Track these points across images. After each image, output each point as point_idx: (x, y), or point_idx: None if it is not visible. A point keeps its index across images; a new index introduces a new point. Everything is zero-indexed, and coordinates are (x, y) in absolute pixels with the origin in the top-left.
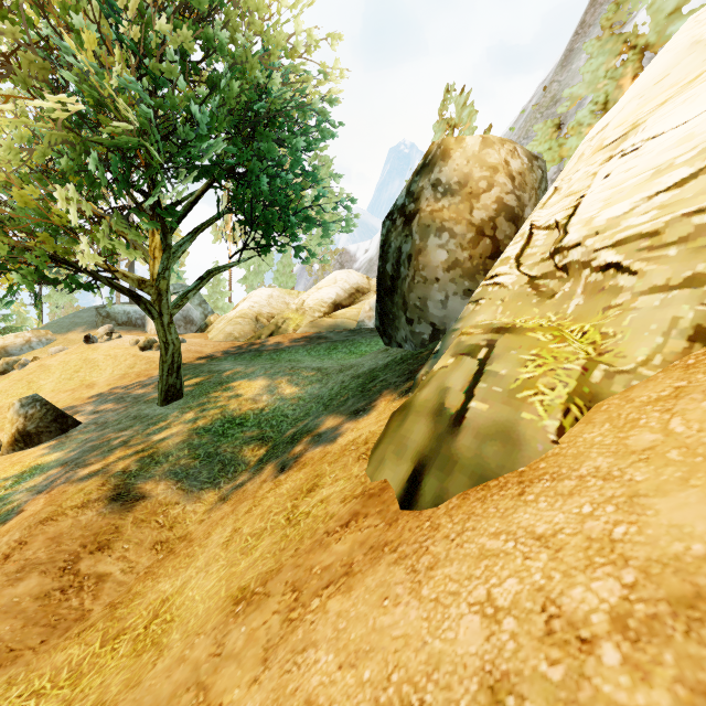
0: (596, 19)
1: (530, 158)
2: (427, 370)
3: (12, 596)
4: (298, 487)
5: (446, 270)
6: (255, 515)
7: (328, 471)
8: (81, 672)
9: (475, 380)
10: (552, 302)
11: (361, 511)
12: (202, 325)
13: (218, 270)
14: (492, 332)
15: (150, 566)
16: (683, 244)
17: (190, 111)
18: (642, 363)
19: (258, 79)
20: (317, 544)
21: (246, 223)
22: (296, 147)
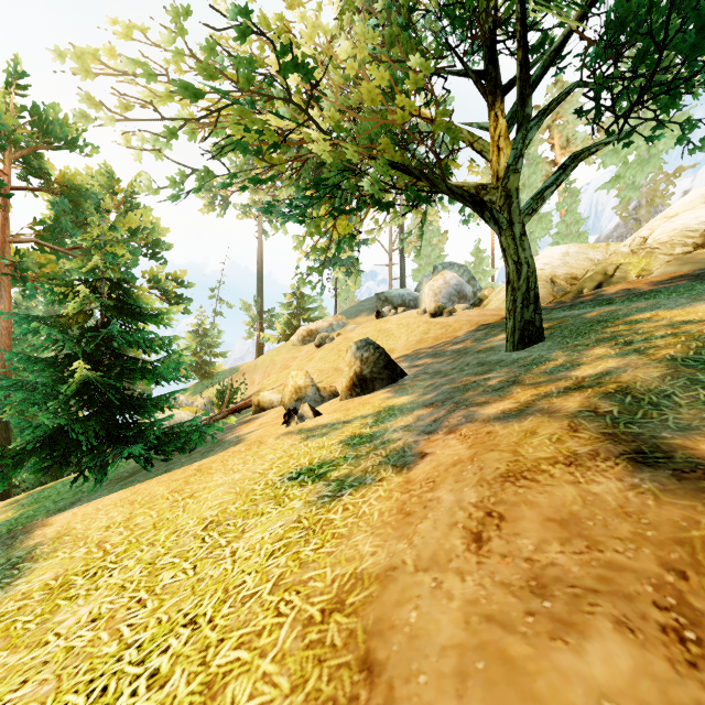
0: None
1: None
2: None
3: (590, 686)
4: None
5: None
6: None
7: None
8: None
9: None
10: None
11: None
12: (475, 301)
13: (588, 151)
14: None
15: None
16: None
17: None
18: None
19: None
20: None
21: (640, 60)
22: None
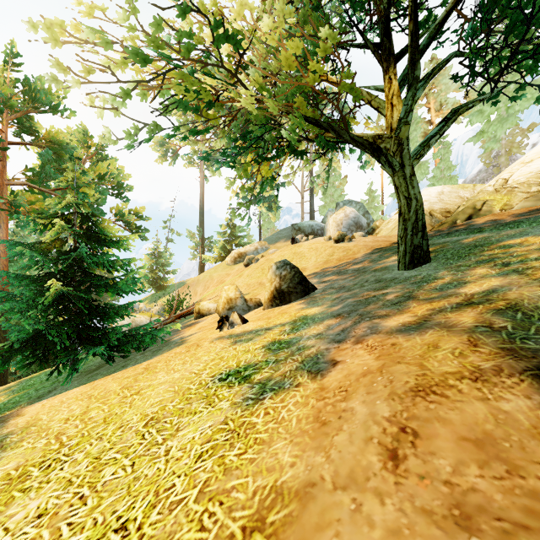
0: None
1: None
2: None
3: None
4: None
5: None
6: None
7: None
8: None
9: None
10: None
11: None
12: (369, 230)
13: (466, 106)
14: None
15: None
16: None
17: None
18: None
19: None
20: None
21: (510, 30)
22: None
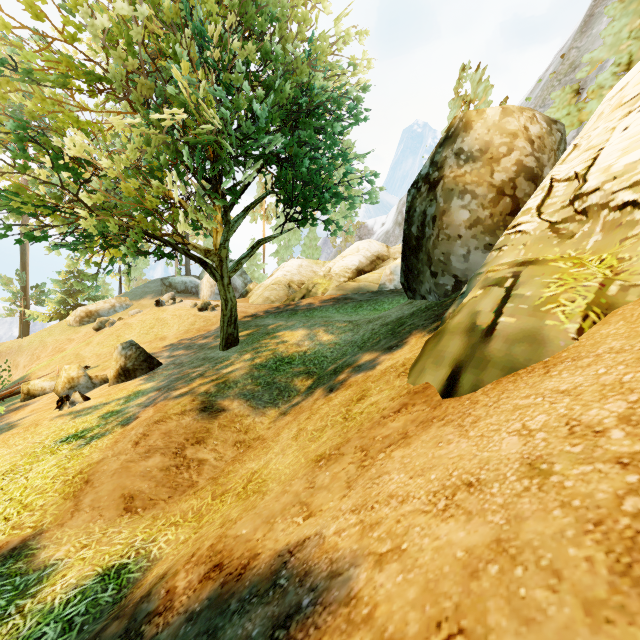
0: None
1: (548, 122)
2: (454, 308)
3: (146, 466)
4: (348, 398)
5: (468, 228)
6: (315, 419)
7: (373, 386)
8: (201, 514)
9: (503, 302)
10: (571, 242)
11: (409, 402)
12: (243, 292)
13: (265, 240)
14: (517, 266)
15: (235, 456)
16: None
17: (249, 111)
18: None
19: (303, 79)
20: (376, 424)
21: (287, 200)
22: (332, 132)
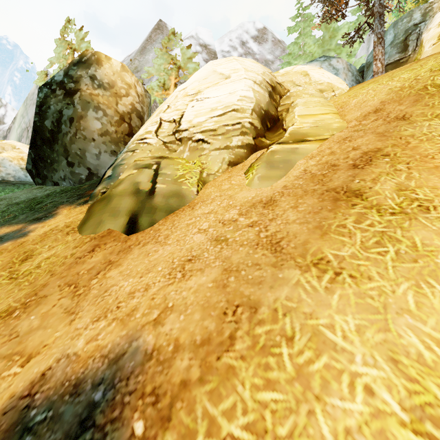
0: (157, 39)
1: (145, 90)
2: (104, 186)
3: None
4: (4, 263)
5: (100, 135)
6: None
7: (38, 246)
8: None
9: (155, 177)
10: (176, 154)
11: (100, 243)
12: None
13: None
14: (157, 158)
15: None
16: (223, 135)
17: None
18: (217, 171)
19: None
20: (73, 264)
21: None
22: None
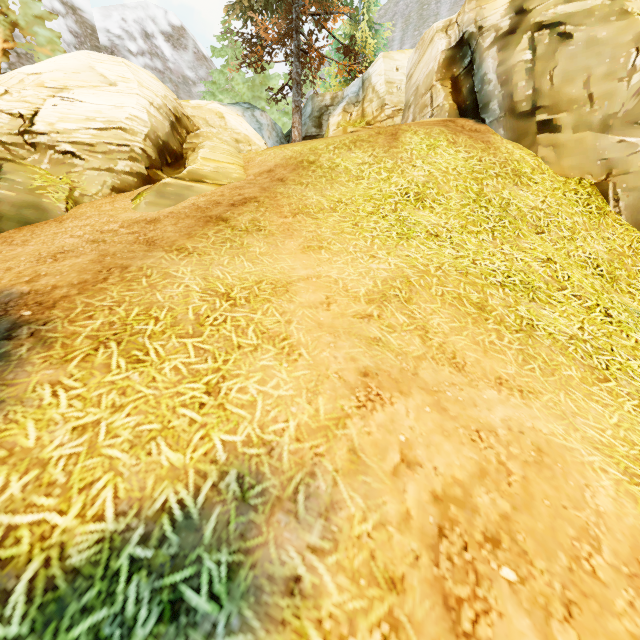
0: None
1: None
2: None
3: None
4: None
5: None
6: None
7: None
8: None
9: None
10: (26, 162)
11: None
12: None
13: None
14: None
15: None
16: (105, 155)
17: None
18: (95, 194)
19: None
20: None
21: None
22: None
